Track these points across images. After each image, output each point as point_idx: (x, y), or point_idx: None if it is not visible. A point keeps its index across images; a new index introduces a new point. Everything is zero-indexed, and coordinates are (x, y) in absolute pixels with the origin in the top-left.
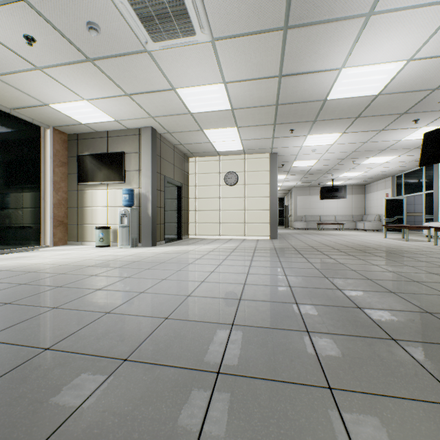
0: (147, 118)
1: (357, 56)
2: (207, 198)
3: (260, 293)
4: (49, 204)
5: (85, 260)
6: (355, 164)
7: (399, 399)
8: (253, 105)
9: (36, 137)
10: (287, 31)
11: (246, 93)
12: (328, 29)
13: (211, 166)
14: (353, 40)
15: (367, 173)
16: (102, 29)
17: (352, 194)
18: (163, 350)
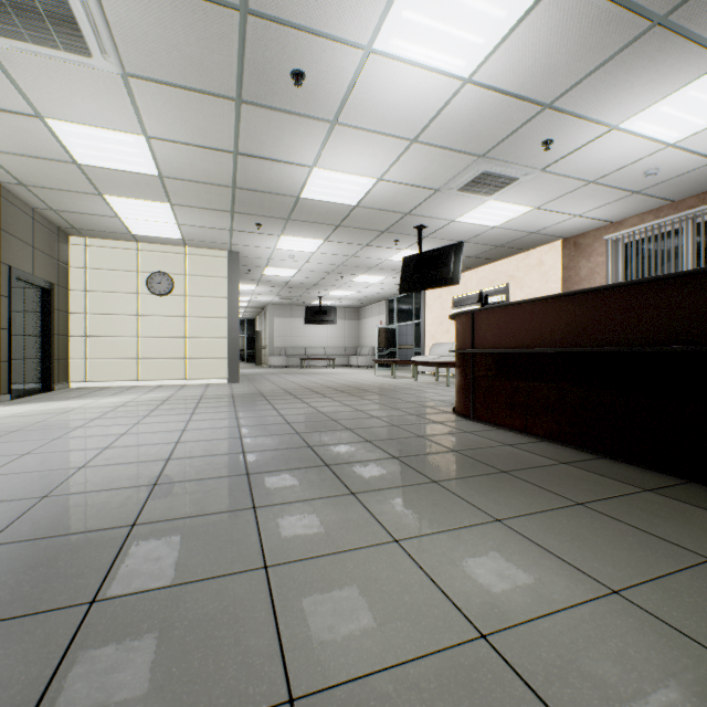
0: None
1: (329, 159)
2: (111, 314)
3: (199, 450)
4: None
5: None
6: (345, 281)
7: (309, 501)
8: (197, 179)
9: None
10: (242, 105)
11: (185, 160)
12: (293, 121)
13: (120, 257)
14: (321, 142)
15: (360, 294)
16: None
17: (345, 319)
18: (49, 525)
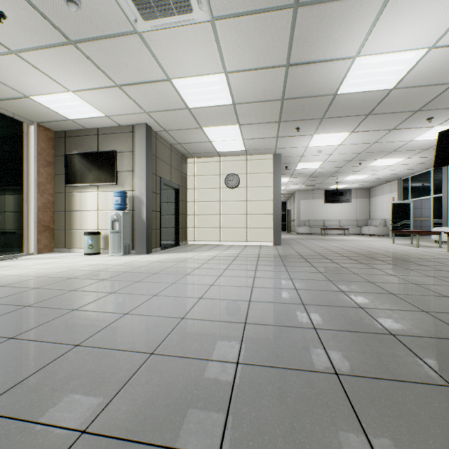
0: (141, 114)
1: (374, 41)
2: (206, 201)
3: (269, 314)
4: (32, 207)
5: (68, 270)
6: (362, 167)
7: None
8: (256, 99)
9: (17, 133)
10: (298, 10)
11: (249, 85)
12: (345, 8)
13: (211, 167)
14: (371, 23)
15: (373, 176)
16: (83, 3)
17: (356, 198)
18: (142, 411)
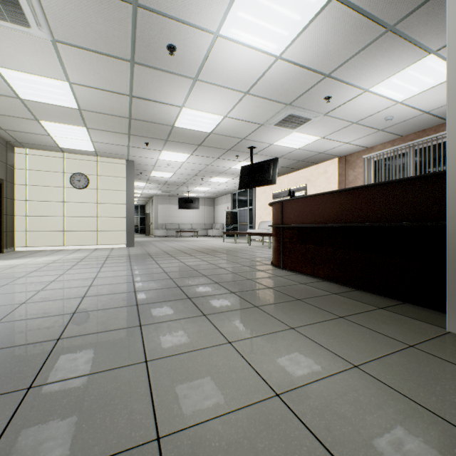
0: None
1: (192, 102)
2: (45, 201)
3: (105, 290)
4: None
5: None
6: (204, 181)
7: (176, 320)
8: (105, 112)
9: None
10: (135, 65)
11: (96, 99)
12: (169, 77)
13: (51, 162)
14: (187, 91)
15: (214, 189)
16: None
17: (205, 205)
18: None
